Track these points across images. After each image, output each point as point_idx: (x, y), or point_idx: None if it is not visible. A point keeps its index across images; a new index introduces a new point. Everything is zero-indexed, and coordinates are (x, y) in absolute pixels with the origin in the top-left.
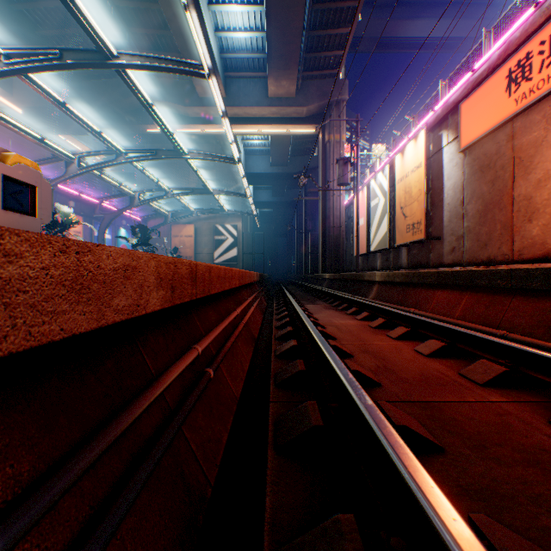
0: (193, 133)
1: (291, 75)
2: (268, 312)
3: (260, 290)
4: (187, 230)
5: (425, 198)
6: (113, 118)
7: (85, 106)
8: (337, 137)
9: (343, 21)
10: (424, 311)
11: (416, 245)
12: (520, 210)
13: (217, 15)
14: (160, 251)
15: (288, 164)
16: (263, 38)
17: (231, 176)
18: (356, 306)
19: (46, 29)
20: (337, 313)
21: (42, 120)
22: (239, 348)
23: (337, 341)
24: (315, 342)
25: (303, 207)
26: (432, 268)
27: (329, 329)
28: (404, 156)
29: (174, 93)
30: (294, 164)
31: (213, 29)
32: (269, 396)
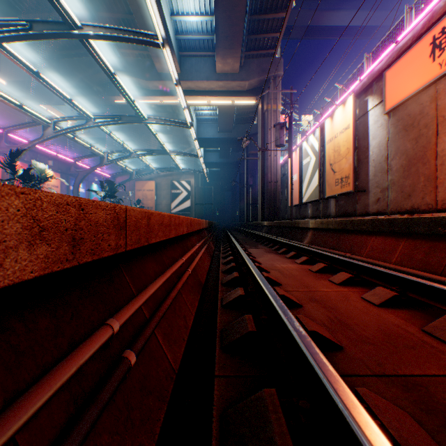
0: (153, 104)
1: (235, 53)
2: (215, 255)
3: (208, 236)
4: (148, 185)
5: (353, 155)
6: (85, 90)
7: (62, 80)
8: (274, 106)
9: (279, 7)
10: (358, 255)
11: (343, 197)
12: (444, 163)
13: (172, 1)
14: (126, 203)
15: (233, 130)
16: (212, 22)
17: (185, 141)
18: (295, 251)
19: (27, 13)
20: (277, 257)
21: (26, 92)
22: (183, 300)
23: (283, 287)
24: (263, 292)
25: (245, 167)
26: (358, 216)
27: (272, 273)
28: (333, 119)
29: (137, 69)
30: (238, 130)
31: (169, 14)
32: (214, 366)
